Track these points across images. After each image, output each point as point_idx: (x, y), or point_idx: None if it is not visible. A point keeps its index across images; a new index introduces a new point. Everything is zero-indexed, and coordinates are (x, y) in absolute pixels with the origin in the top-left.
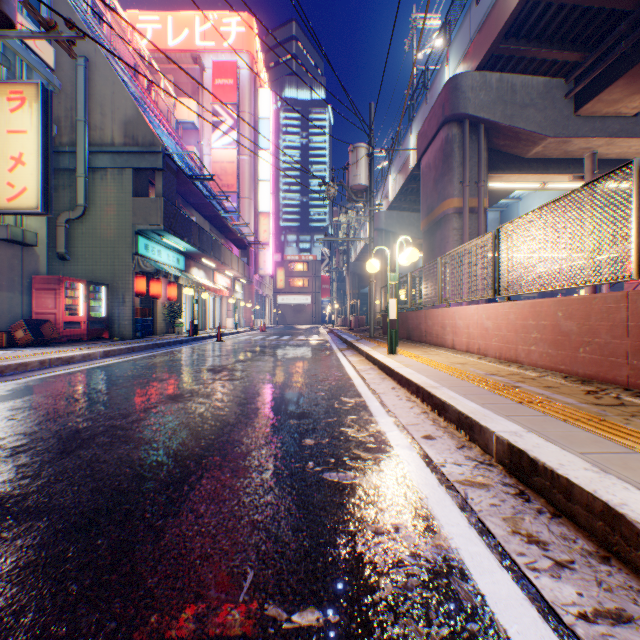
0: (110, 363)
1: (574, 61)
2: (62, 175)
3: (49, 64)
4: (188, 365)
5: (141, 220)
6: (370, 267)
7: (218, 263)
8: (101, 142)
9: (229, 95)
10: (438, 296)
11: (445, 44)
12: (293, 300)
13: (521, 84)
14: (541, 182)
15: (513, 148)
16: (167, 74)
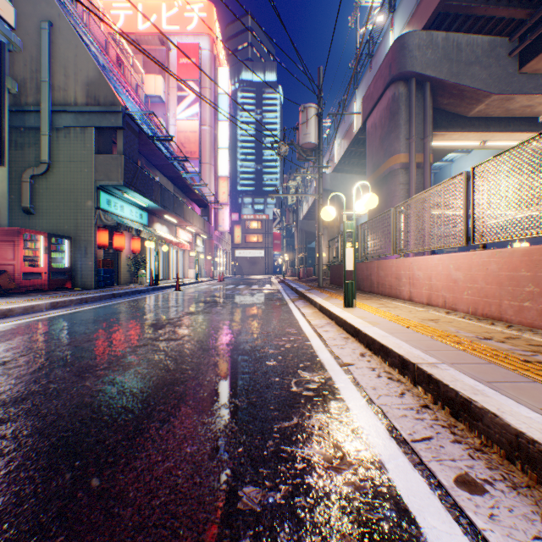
0: (52, 316)
1: (520, 18)
2: (28, 133)
3: (9, 22)
4: (132, 319)
5: (102, 176)
6: (325, 214)
7: (179, 219)
8: (64, 102)
9: (192, 72)
10: (392, 246)
11: (390, 10)
12: (249, 254)
13: (466, 43)
14: (481, 140)
15: (456, 107)
16: (137, 54)
